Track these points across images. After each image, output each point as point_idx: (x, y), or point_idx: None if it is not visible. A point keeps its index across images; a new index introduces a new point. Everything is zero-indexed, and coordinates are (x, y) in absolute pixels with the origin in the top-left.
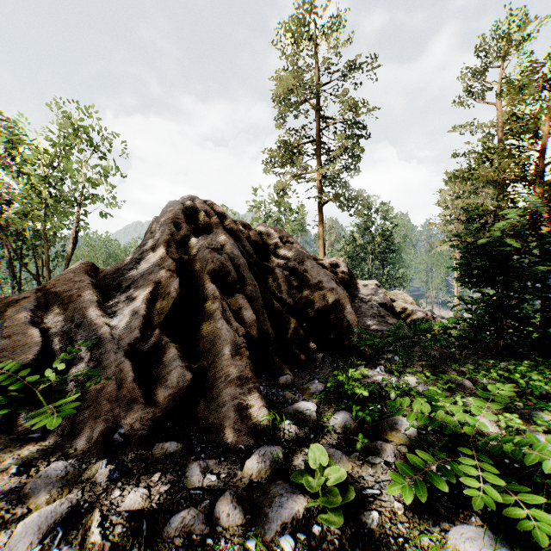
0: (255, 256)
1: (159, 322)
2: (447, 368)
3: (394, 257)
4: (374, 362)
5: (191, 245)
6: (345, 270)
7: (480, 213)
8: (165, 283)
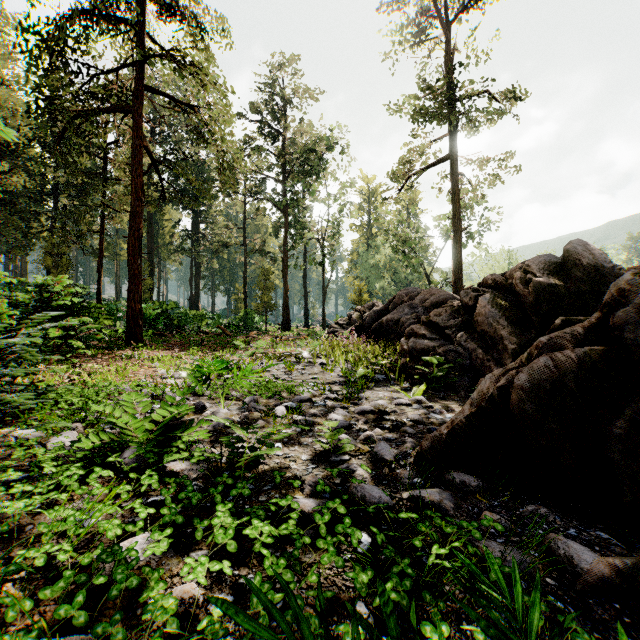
0: None
1: None
2: None
3: None
4: None
5: None
6: None
7: None
8: None
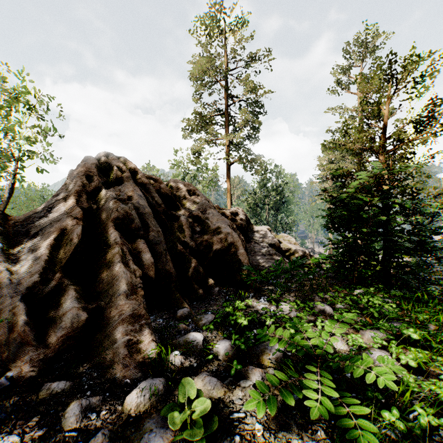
0: (163, 205)
1: (61, 266)
2: (315, 296)
3: (285, 207)
4: (260, 293)
5: (101, 196)
6: (243, 218)
7: (341, 174)
8: (70, 230)
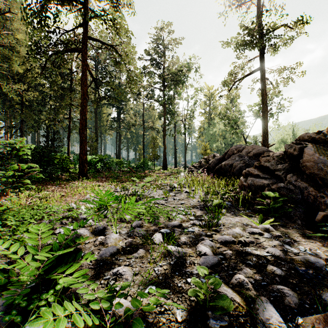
0: None
1: None
2: None
3: None
4: None
5: None
6: None
7: None
8: None
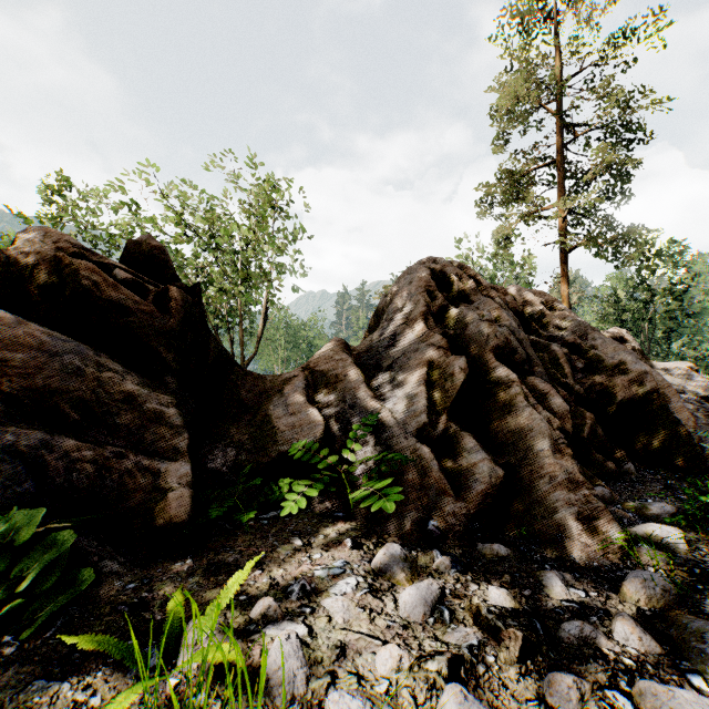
0: (521, 328)
1: (445, 407)
2: None
3: (691, 326)
4: None
5: (453, 317)
6: (635, 346)
7: None
8: (442, 362)
